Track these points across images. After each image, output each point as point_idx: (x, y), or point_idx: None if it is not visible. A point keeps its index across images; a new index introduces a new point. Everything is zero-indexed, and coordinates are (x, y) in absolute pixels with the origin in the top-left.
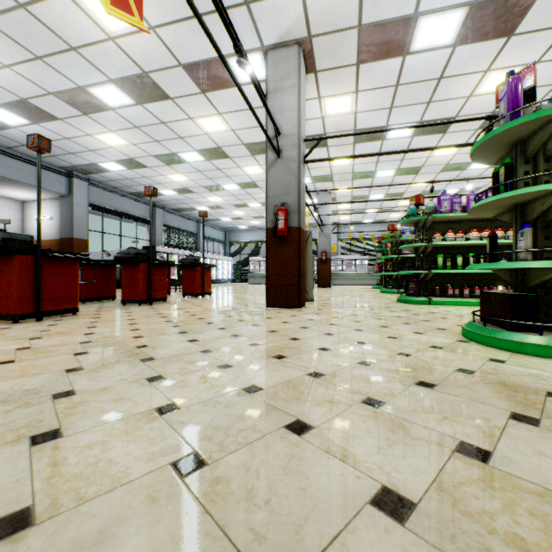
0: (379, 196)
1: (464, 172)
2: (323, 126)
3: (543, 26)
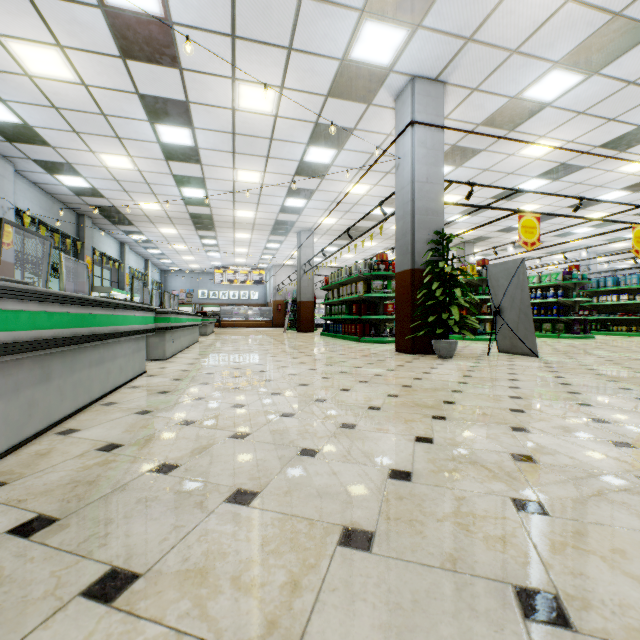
0: (321, 157)
1: (368, 206)
2: (635, 153)
3: (555, 211)
